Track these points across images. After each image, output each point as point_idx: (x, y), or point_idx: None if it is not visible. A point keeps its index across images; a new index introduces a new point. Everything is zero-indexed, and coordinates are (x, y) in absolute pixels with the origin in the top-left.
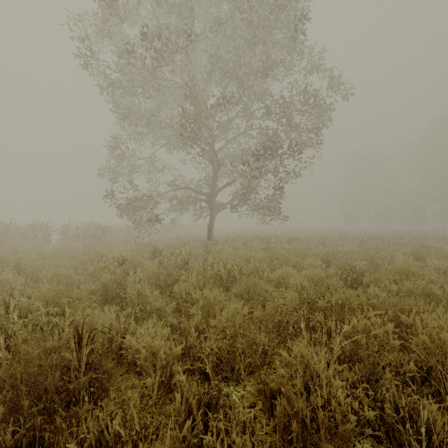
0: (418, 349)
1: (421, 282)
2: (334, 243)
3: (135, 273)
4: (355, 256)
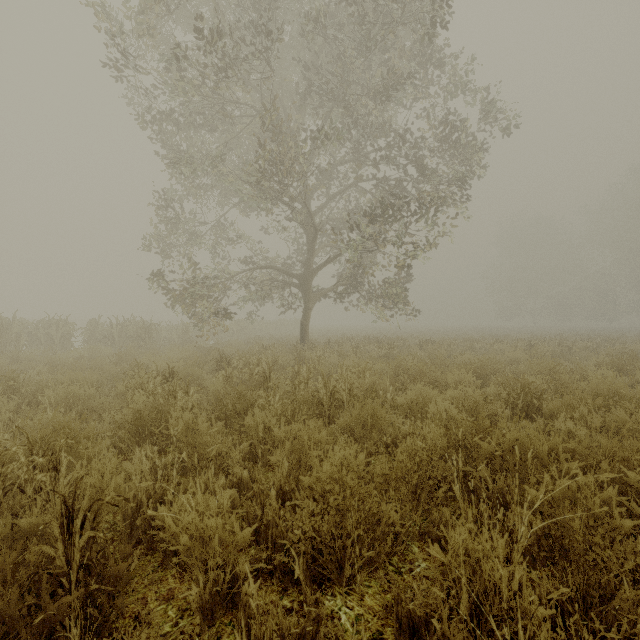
0: None
1: None
2: (487, 348)
3: (187, 394)
4: (523, 368)
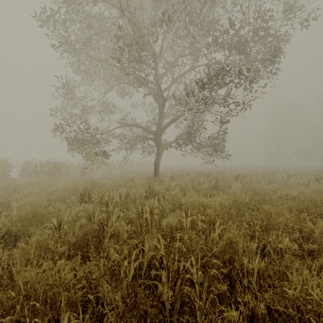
0: None
1: None
2: (279, 180)
3: None
4: None
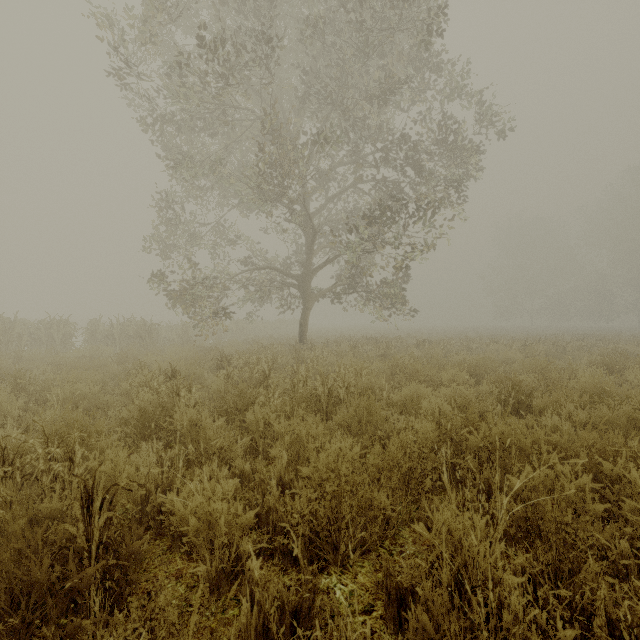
0: (633, 518)
1: (625, 407)
2: (483, 348)
3: (189, 392)
4: (517, 367)
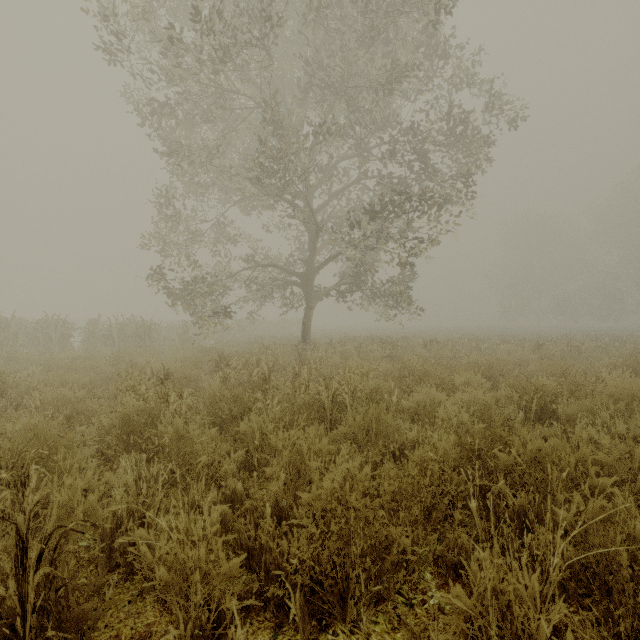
0: None
1: None
2: (493, 349)
3: (180, 397)
4: (533, 369)
